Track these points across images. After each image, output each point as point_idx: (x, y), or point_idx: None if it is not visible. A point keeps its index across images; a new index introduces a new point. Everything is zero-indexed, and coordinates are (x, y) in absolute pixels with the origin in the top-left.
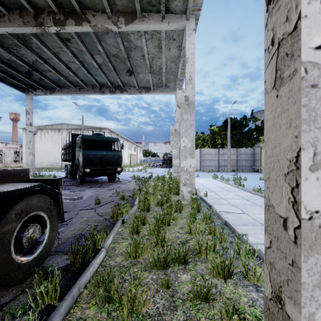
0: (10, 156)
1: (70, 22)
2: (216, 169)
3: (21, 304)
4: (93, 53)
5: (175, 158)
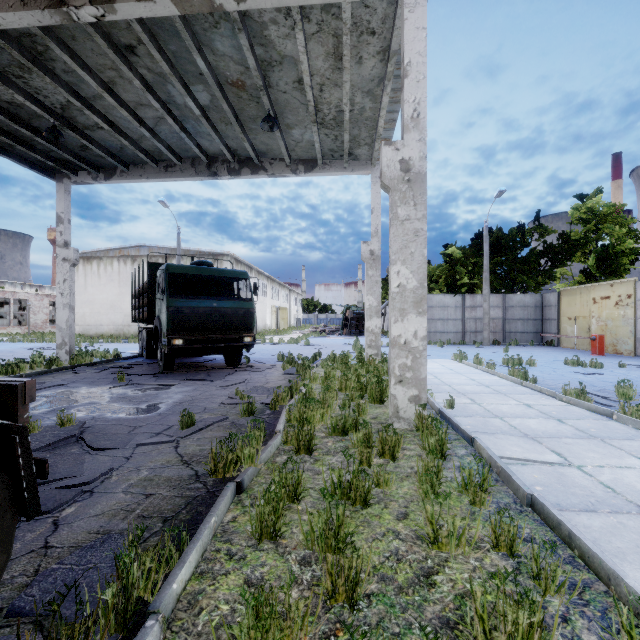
0: (42, 312)
1: None
2: (459, 338)
3: None
4: (187, 80)
5: (372, 316)
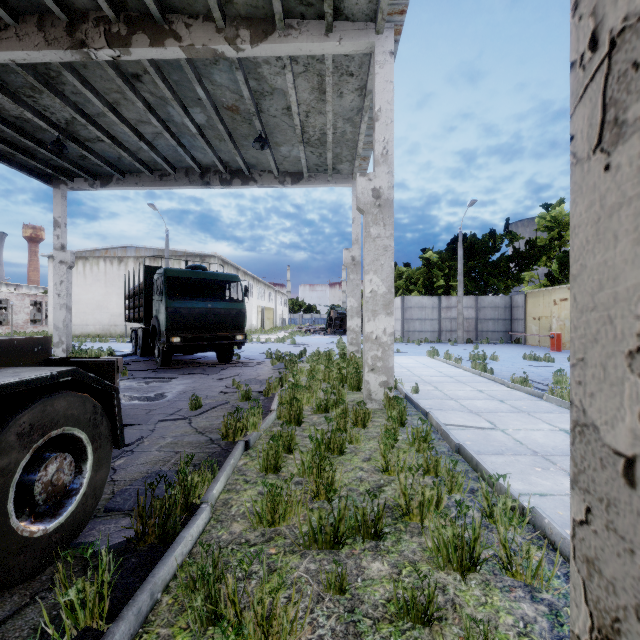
0: (23, 312)
1: (141, 40)
2: (435, 337)
3: (28, 626)
4: (186, 103)
5: (353, 316)
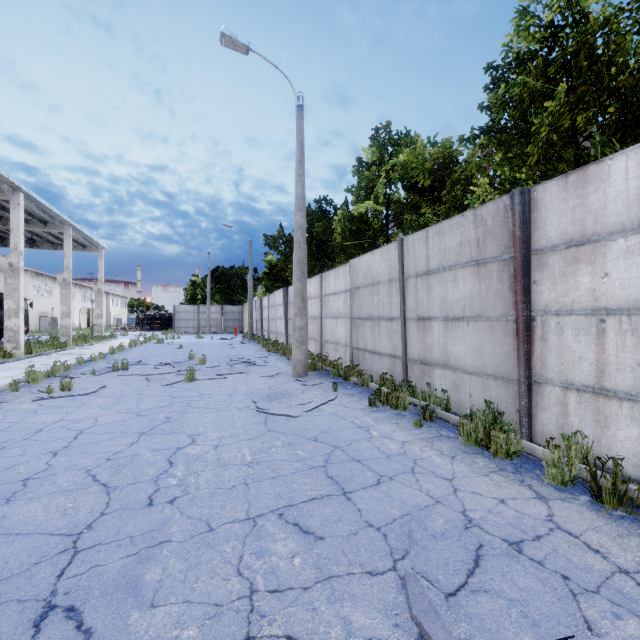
0: None
1: None
2: (196, 331)
3: None
4: None
5: (99, 318)
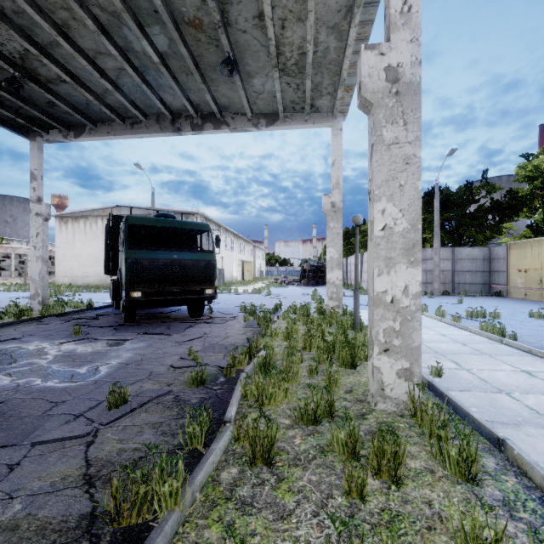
0: None
1: None
2: None
3: None
4: (142, 20)
5: (333, 268)
